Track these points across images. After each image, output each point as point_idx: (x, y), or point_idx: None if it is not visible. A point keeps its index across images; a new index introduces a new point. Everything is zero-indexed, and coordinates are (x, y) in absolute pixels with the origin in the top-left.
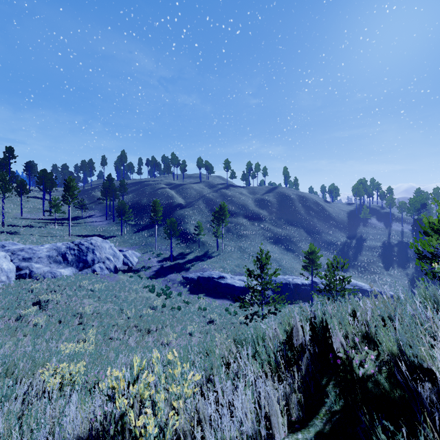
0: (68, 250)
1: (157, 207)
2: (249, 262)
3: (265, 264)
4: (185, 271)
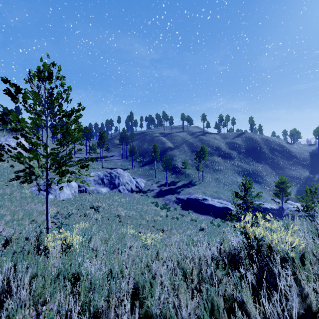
0: (104, 176)
1: (156, 149)
2: (224, 189)
3: (249, 188)
4: (177, 194)
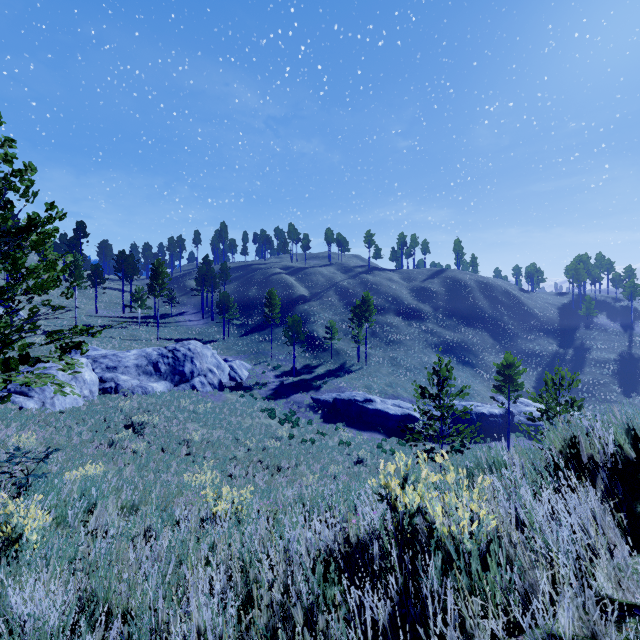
0: (160, 358)
1: (274, 301)
2: (406, 380)
3: (446, 379)
4: (314, 391)
